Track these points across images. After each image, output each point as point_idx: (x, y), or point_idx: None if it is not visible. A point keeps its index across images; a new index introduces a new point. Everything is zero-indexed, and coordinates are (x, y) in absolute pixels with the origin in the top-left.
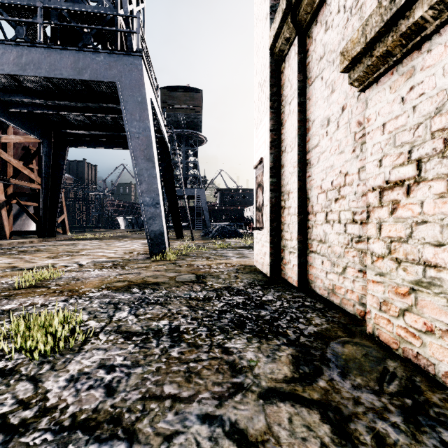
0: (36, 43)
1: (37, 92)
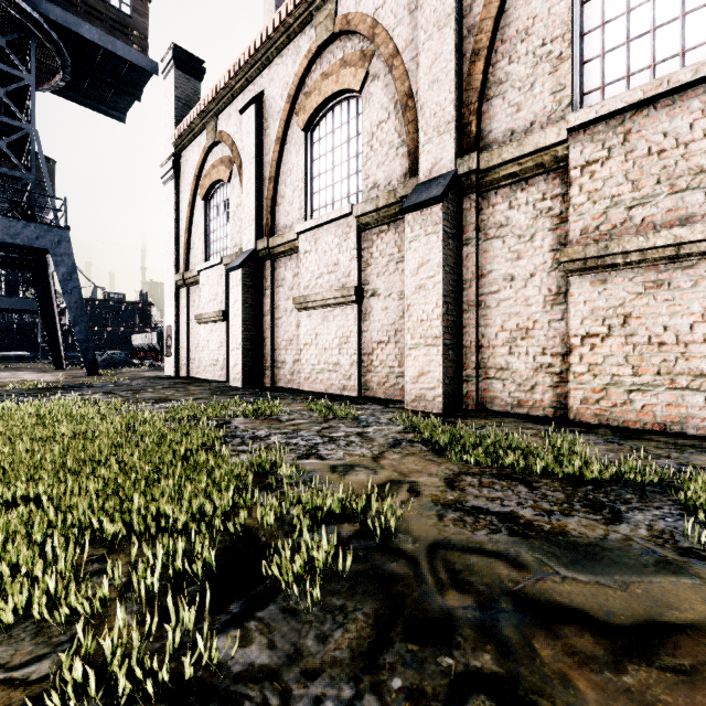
0: None
1: None
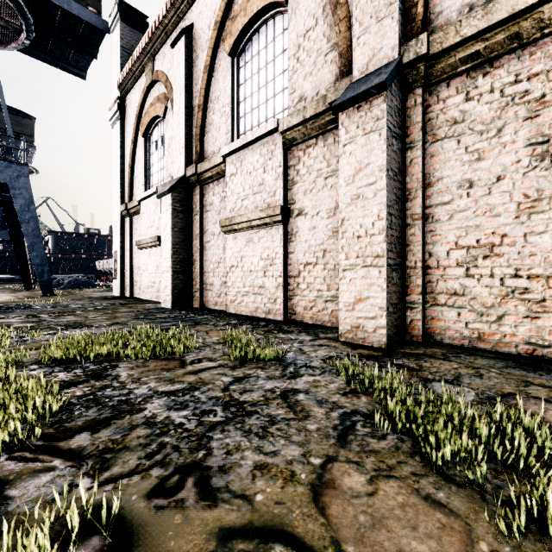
0: None
1: None
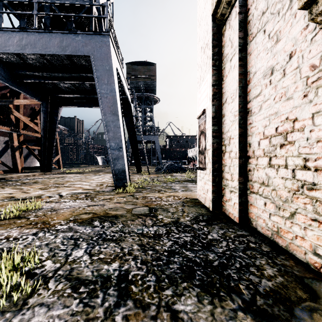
0: (32, 29)
1: (36, 67)
